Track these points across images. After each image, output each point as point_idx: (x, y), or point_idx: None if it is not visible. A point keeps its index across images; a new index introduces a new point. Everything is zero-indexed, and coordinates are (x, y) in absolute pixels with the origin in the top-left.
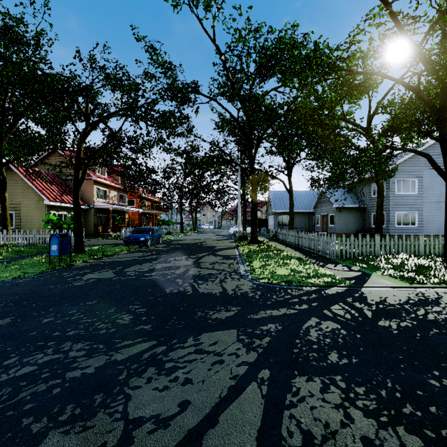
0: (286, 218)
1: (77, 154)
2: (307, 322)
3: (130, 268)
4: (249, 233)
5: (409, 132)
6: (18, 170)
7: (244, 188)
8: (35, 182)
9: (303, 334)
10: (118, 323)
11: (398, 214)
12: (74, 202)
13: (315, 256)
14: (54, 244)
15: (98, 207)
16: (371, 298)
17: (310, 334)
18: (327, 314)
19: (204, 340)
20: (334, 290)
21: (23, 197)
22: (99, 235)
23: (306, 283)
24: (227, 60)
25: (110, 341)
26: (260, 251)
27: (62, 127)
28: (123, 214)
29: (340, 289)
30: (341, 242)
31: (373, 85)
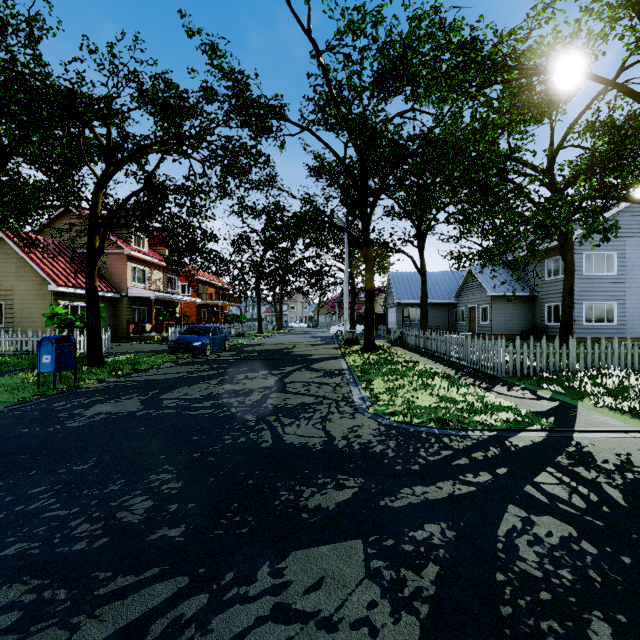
0: (414, 312)
1: (92, 209)
2: (503, 518)
3: (170, 393)
4: (360, 334)
5: (620, 174)
6: (9, 238)
7: (352, 267)
8: (35, 257)
9: (506, 556)
10: (118, 520)
11: (587, 306)
12: (87, 286)
13: (470, 372)
14: (46, 354)
15: (134, 295)
16: (602, 457)
17: (521, 556)
18: (536, 497)
19: (295, 574)
20: (526, 439)
21: (17, 279)
22: (135, 338)
23: (472, 425)
24: (328, 69)
25: (87, 576)
26: (380, 362)
27: (76, 172)
28: (173, 306)
29: (535, 436)
30: (513, 350)
31: (562, 99)
